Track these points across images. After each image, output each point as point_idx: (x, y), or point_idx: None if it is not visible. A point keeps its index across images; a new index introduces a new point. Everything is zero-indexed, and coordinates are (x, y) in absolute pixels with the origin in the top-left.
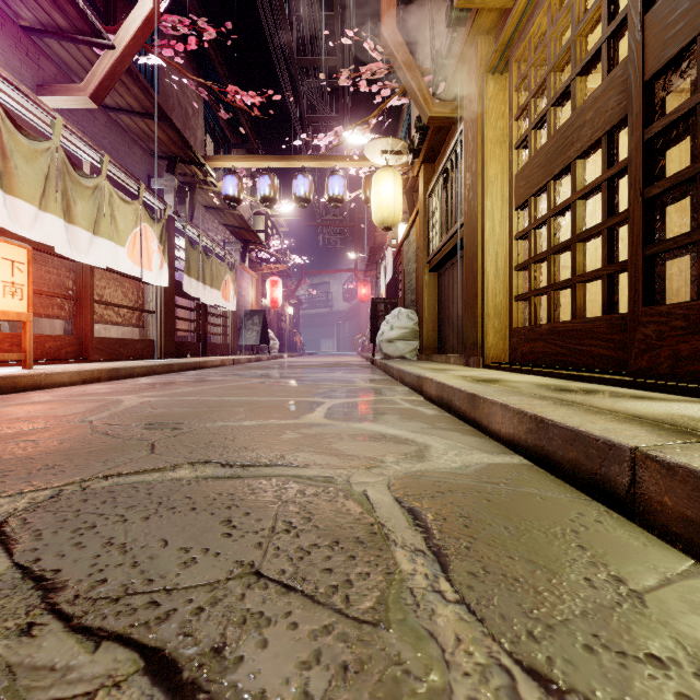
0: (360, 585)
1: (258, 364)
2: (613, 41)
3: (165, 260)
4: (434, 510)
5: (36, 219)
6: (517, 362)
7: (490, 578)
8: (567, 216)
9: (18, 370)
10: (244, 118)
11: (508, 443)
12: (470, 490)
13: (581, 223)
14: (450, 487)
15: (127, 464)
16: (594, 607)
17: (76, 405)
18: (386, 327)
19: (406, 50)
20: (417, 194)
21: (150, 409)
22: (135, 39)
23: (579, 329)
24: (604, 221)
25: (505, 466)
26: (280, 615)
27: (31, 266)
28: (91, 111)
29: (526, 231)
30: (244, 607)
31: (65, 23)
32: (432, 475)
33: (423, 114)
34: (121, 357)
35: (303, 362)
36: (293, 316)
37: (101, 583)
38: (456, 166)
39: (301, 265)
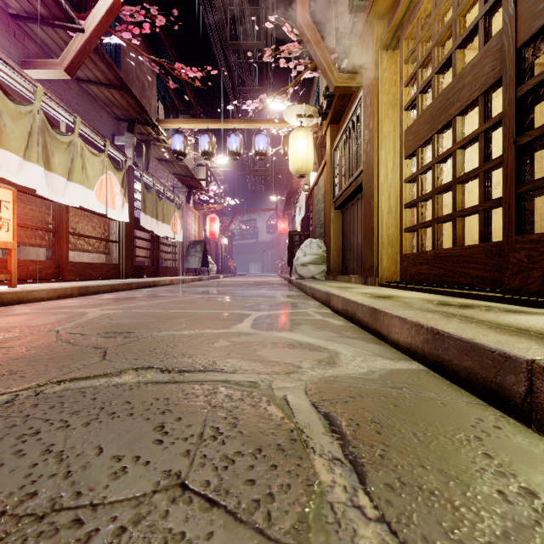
0: (281, 499)
1: (200, 283)
2: (487, 18)
3: (126, 201)
4: (348, 415)
5: (21, 167)
6: (407, 281)
7: (407, 490)
8: (445, 164)
9: (5, 288)
10: (189, 90)
11: (406, 350)
12: (378, 395)
13: (460, 168)
14: (359, 392)
15: (80, 369)
16: (514, 526)
17: (48, 316)
18: (300, 254)
19: (316, 33)
20: (324, 149)
21: (108, 320)
22: (100, 24)
23: (459, 255)
24: (480, 166)
25: (406, 371)
26: (202, 536)
27: (15, 204)
28: (66, 82)
29: (414, 176)
30: (166, 526)
31: (44, 11)
32: (343, 380)
33: (330, 84)
34: (91, 277)
35: (235, 281)
36: (228, 245)
37: (30, 497)
38: (356, 125)
39: (233, 205)
